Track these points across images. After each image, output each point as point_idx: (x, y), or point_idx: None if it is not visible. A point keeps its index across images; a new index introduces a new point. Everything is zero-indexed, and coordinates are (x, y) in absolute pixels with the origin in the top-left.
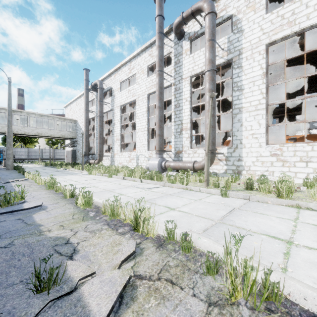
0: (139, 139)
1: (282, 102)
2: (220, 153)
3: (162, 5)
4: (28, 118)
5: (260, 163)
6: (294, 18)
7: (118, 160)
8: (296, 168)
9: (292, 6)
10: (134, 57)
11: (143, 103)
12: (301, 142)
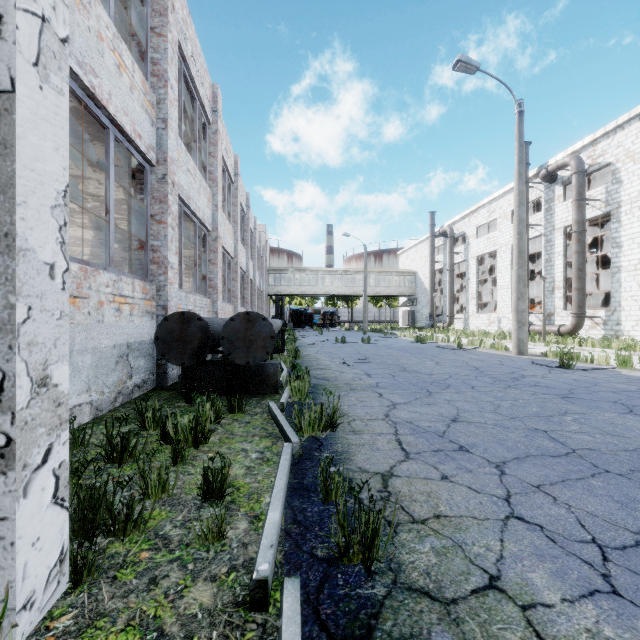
0: (501, 299)
1: None
2: (595, 317)
3: (526, 151)
4: (368, 277)
5: (639, 328)
6: None
7: (474, 324)
8: None
9: None
10: (494, 198)
11: (507, 255)
12: None
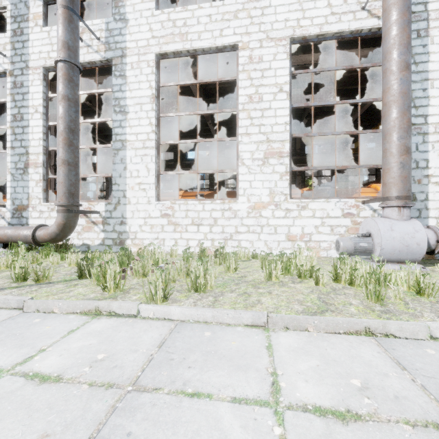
0: None
1: (175, 142)
2: (92, 212)
3: None
4: None
5: (149, 228)
6: (186, 31)
7: None
8: (189, 233)
9: (184, 14)
10: None
11: None
12: (194, 199)
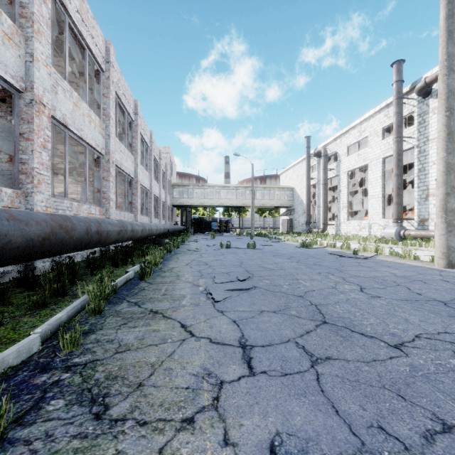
0: (371, 207)
1: None
2: None
3: (400, 69)
4: (255, 191)
5: None
6: None
7: (345, 229)
8: None
9: None
10: (365, 119)
11: (377, 168)
12: None
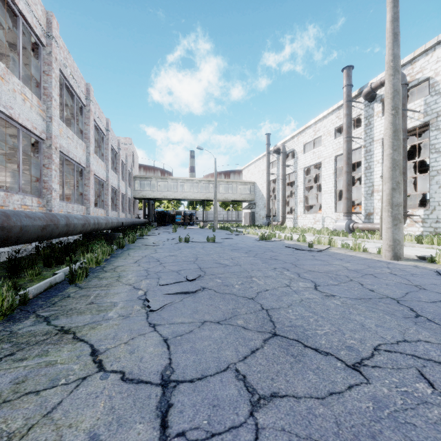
0: (325, 201)
1: None
2: (414, 215)
3: (350, 74)
4: (218, 185)
5: None
6: None
7: (302, 222)
8: None
9: None
10: (319, 119)
11: (330, 165)
12: None
